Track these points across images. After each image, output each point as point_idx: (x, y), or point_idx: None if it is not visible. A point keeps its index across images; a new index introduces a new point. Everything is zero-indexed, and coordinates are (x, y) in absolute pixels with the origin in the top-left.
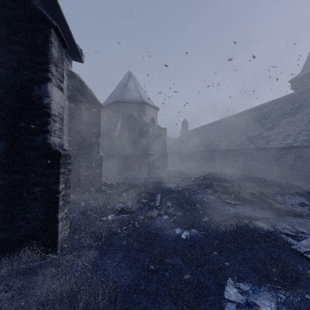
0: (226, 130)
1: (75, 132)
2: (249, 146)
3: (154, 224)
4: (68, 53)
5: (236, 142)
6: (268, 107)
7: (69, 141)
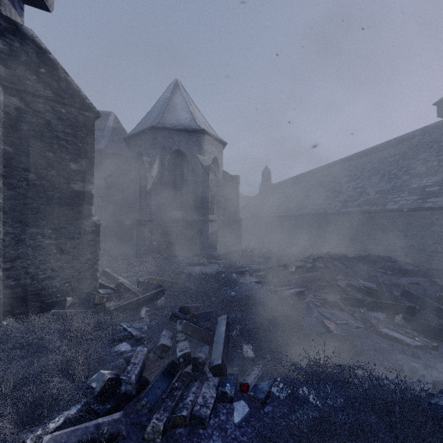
0: (336, 181)
1: (25, 168)
2: (385, 205)
3: None
4: None
5: (357, 199)
6: (410, 140)
7: (7, 188)
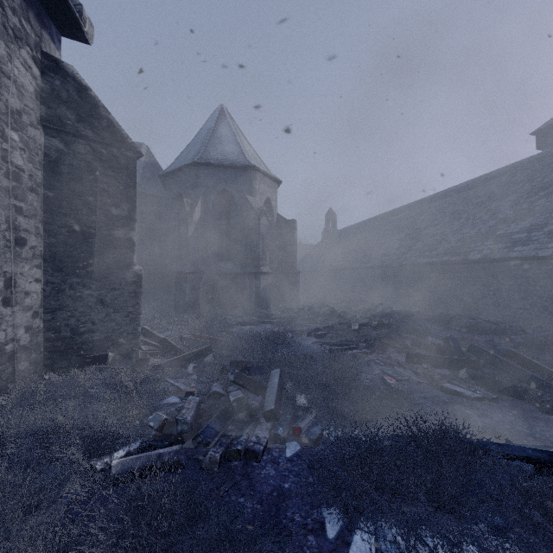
0: (413, 226)
1: (65, 214)
2: (467, 255)
3: (257, 478)
4: (44, 8)
5: (436, 248)
6: (500, 178)
7: (48, 235)
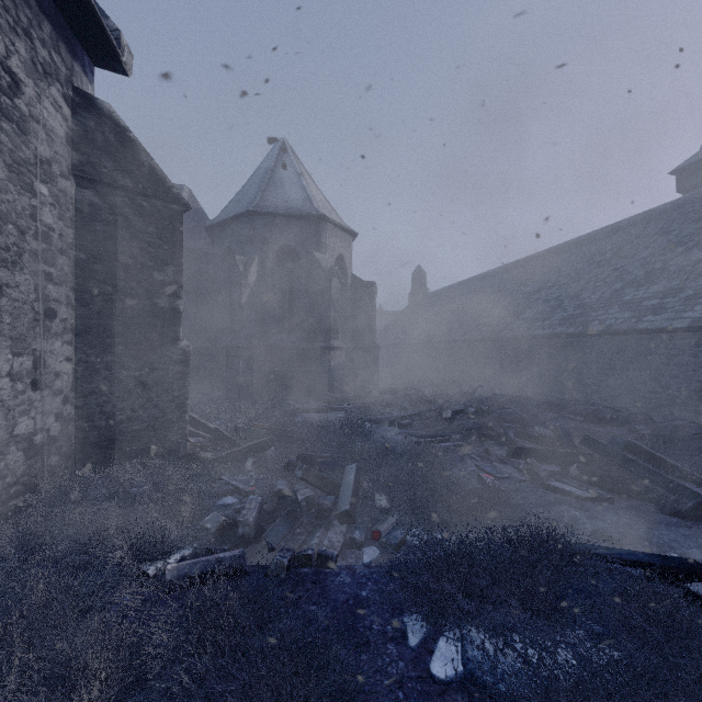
0: (522, 289)
1: (100, 279)
2: (586, 326)
3: (330, 585)
4: (75, 35)
5: (550, 317)
6: (629, 230)
7: (80, 305)
